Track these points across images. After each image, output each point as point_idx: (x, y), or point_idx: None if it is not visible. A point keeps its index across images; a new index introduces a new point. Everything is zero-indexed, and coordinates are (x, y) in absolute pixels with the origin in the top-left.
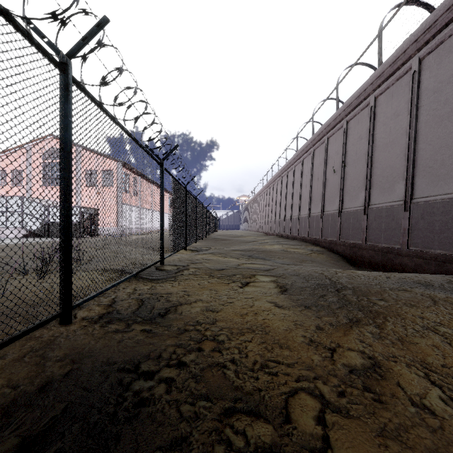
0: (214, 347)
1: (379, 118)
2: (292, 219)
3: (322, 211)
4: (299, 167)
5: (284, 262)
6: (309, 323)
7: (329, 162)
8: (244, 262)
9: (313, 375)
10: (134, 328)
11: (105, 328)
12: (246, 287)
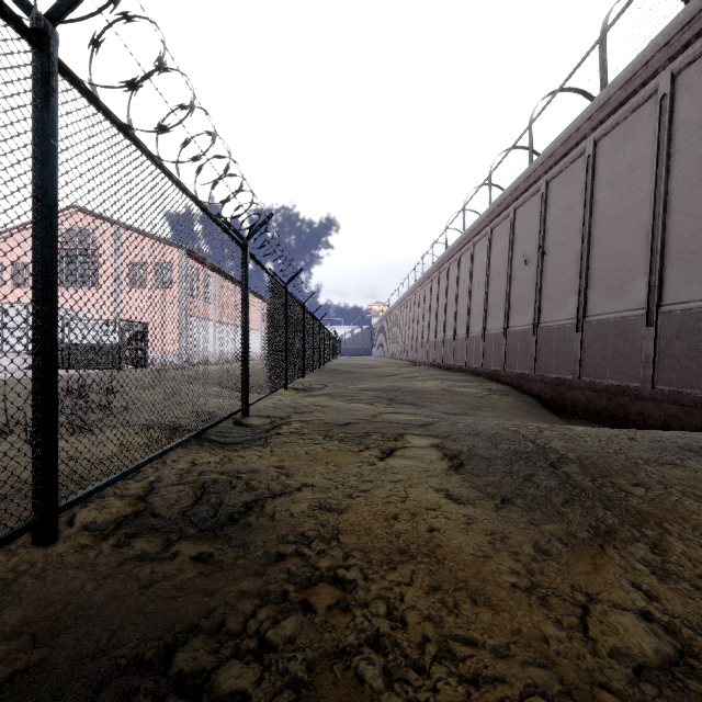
0: (335, 600)
1: (602, 175)
2: (456, 340)
3: (505, 326)
4: (466, 257)
5: (448, 409)
6: (519, 538)
7: (517, 248)
8: (383, 410)
9: (559, 684)
10: (179, 552)
11: (122, 550)
12: (390, 458)
